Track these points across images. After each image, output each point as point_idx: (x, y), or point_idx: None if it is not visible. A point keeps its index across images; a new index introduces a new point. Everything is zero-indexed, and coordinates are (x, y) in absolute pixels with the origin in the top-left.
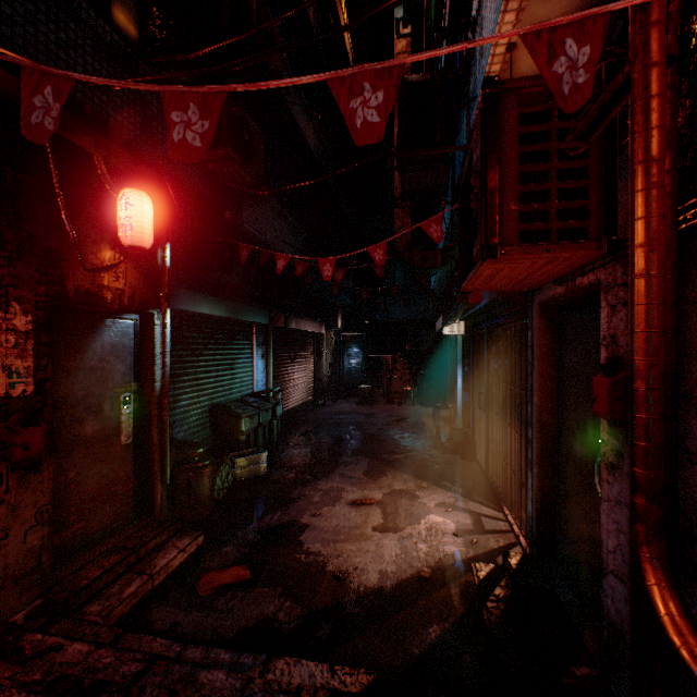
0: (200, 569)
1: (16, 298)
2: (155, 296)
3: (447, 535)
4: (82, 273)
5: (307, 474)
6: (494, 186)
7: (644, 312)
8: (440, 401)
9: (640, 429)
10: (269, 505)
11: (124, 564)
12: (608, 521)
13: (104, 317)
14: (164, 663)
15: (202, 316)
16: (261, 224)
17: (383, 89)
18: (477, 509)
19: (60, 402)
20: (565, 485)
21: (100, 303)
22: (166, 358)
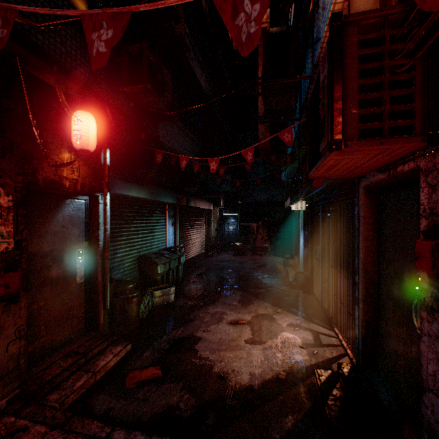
0: (128, 368)
1: (1, 184)
2: (99, 184)
3: (296, 347)
4: (48, 168)
5: (201, 302)
6: (339, 95)
7: None
8: (287, 253)
9: None
10: (175, 323)
11: (76, 365)
12: (428, 350)
13: (64, 198)
14: None
15: (132, 198)
16: (171, 138)
17: None
18: (316, 328)
19: (33, 255)
20: (385, 317)
21: (61, 188)
22: (106, 225)
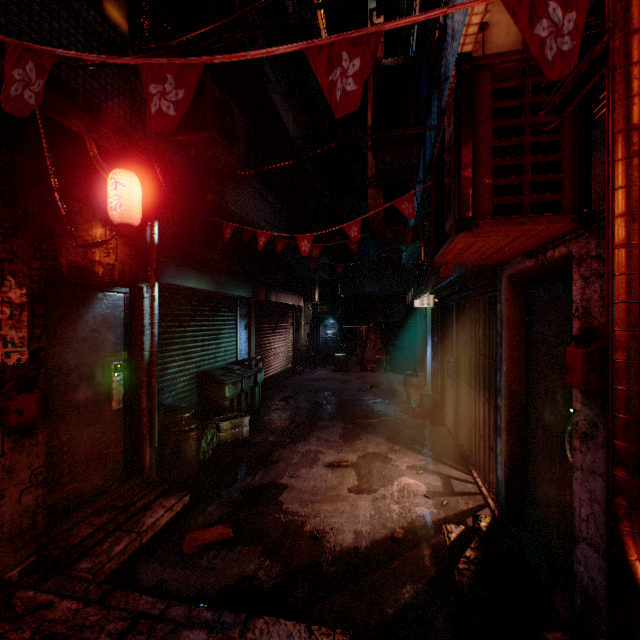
0: (186, 527)
1: (11, 272)
2: (144, 271)
3: (418, 496)
4: (74, 249)
5: (286, 437)
6: (468, 161)
7: (625, 282)
8: (410, 369)
9: (621, 401)
10: (251, 467)
11: (114, 523)
12: (580, 489)
13: (95, 290)
14: (148, 622)
15: (189, 290)
16: (244, 204)
17: (361, 57)
18: (447, 471)
19: (54, 370)
20: (534, 451)
21: (92, 277)
22: (154, 329)
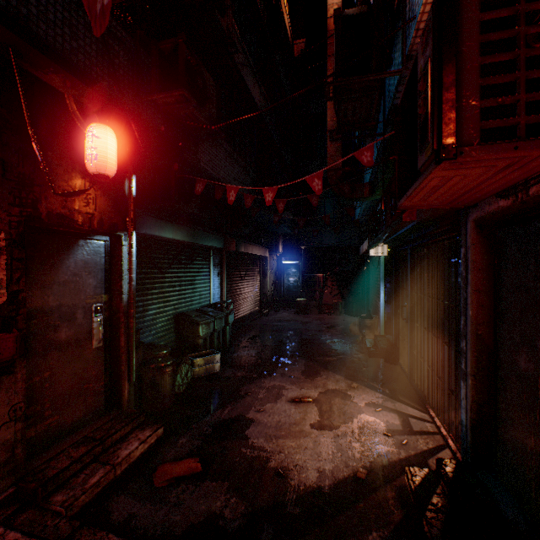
0: (158, 459)
1: None
2: (122, 221)
3: (378, 434)
4: (54, 198)
5: (253, 372)
6: (452, 80)
7: None
8: (363, 312)
9: None
10: (220, 400)
11: (91, 455)
12: None
13: (77, 238)
14: None
15: (167, 240)
16: (216, 164)
17: None
18: (404, 409)
19: (35, 311)
20: (505, 398)
21: (71, 224)
22: (132, 274)
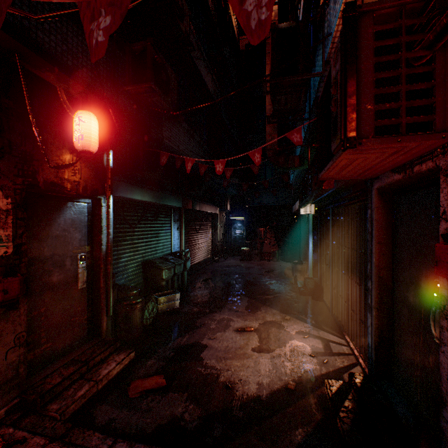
0: (131, 377)
1: None
2: (102, 187)
3: (305, 356)
4: (48, 170)
5: (207, 308)
6: (353, 90)
7: None
8: (296, 258)
9: None
10: (180, 330)
11: (78, 373)
12: None
13: (66, 201)
14: None
15: (136, 201)
16: (176, 140)
17: None
18: (326, 336)
19: (34, 259)
20: (399, 325)
21: (62, 190)
22: (109, 229)
